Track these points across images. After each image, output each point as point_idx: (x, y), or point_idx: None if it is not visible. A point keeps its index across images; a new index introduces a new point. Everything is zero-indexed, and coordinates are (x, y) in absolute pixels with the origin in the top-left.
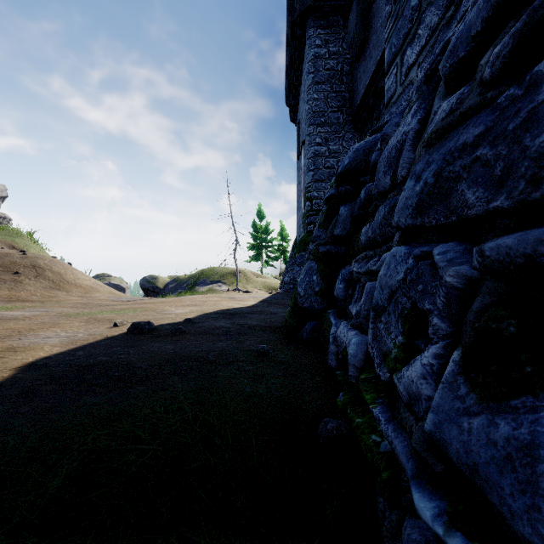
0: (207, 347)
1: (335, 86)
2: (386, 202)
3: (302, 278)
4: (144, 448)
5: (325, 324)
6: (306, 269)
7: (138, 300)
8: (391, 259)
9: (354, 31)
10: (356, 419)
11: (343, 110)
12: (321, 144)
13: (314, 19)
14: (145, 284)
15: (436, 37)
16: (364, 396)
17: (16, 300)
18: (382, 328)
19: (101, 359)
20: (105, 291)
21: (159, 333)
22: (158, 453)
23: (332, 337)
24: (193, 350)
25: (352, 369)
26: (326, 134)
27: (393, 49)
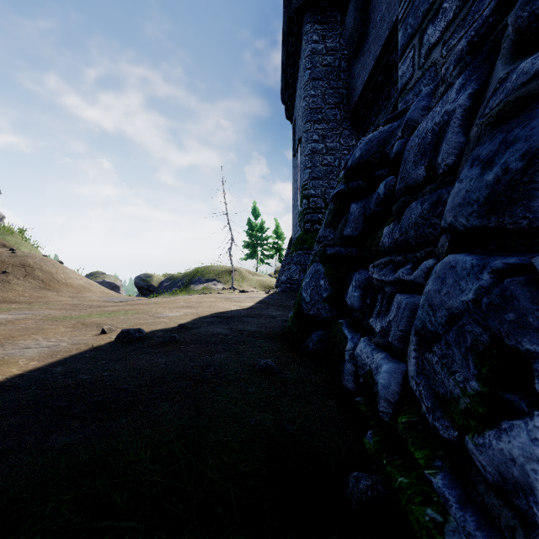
0: (203, 360)
1: (332, 82)
2: (423, 198)
3: (307, 282)
4: (119, 526)
5: (337, 336)
6: (312, 272)
7: (131, 301)
8: (446, 271)
9: (352, 25)
10: (398, 477)
11: (341, 107)
12: (318, 142)
13: (311, 14)
14: (140, 282)
15: (469, 8)
16: (412, 451)
17: (2, 301)
18: (435, 362)
19: (81, 378)
20: (98, 291)
21: (150, 342)
22: (138, 535)
23: (349, 355)
24: (187, 365)
25: (384, 403)
26: (324, 131)
27: (410, 30)
